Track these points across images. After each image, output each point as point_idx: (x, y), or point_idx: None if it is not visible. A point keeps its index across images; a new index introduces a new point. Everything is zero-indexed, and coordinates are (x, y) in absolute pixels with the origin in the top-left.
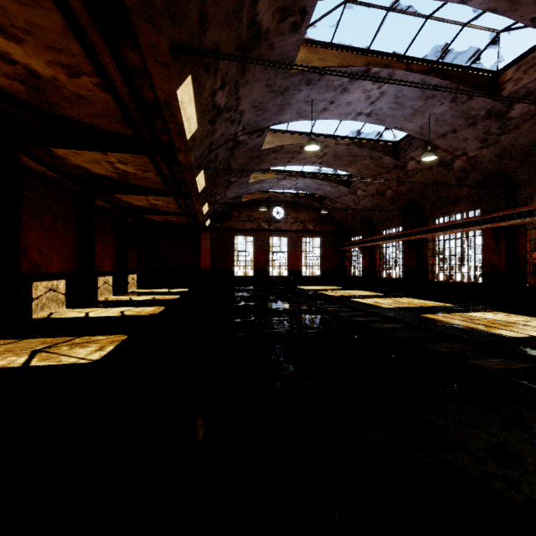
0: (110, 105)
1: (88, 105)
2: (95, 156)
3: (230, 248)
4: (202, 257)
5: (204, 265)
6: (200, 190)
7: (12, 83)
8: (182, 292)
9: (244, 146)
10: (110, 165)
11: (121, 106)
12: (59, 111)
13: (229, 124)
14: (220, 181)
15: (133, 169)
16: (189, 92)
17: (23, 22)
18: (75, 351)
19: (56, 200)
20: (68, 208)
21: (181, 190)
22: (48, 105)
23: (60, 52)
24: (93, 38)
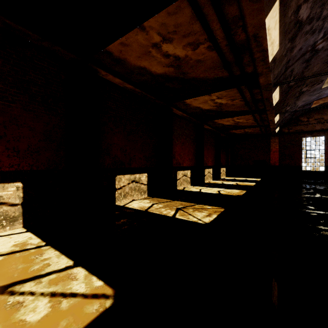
0: (214, 59)
1: (202, 65)
2: (204, 98)
3: (298, 148)
4: (271, 156)
5: (273, 162)
6: (274, 104)
7: (168, 69)
8: (256, 181)
9: (321, 54)
10: (212, 102)
11: (221, 55)
12: (188, 76)
13: (309, 36)
14: (292, 93)
15: (225, 101)
16: (275, 17)
17: (172, 27)
18: (196, 213)
19: (186, 128)
20: (191, 132)
21: (258, 107)
22: (183, 75)
23: (189, 35)
24: (206, 13)
